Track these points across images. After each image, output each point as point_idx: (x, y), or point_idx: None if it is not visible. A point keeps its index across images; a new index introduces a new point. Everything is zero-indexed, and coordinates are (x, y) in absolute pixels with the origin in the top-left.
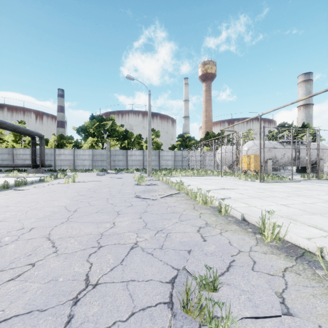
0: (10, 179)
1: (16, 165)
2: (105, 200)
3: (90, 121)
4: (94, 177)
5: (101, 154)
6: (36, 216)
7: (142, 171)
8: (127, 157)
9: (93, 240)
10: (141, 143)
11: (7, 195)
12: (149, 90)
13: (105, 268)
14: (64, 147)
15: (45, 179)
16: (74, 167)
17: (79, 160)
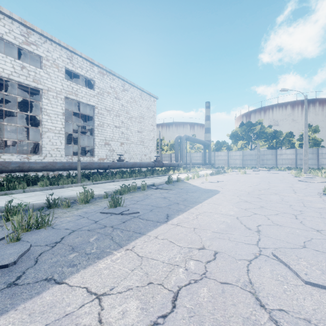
0: (204, 171)
1: (194, 164)
2: (279, 181)
3: (240, 128)
4: (253, 172)
5: (250, 154)
6: (254, 181)
7: (295, 169)
8: (277, 156)
9: (287, 186)
10: (292, 141)
11: (224, 176)
12: (305, 95)
13: (297, 189)
14: (220, 150)
15: (226, 171)
16: (228, 165)
17: (231, 159)
